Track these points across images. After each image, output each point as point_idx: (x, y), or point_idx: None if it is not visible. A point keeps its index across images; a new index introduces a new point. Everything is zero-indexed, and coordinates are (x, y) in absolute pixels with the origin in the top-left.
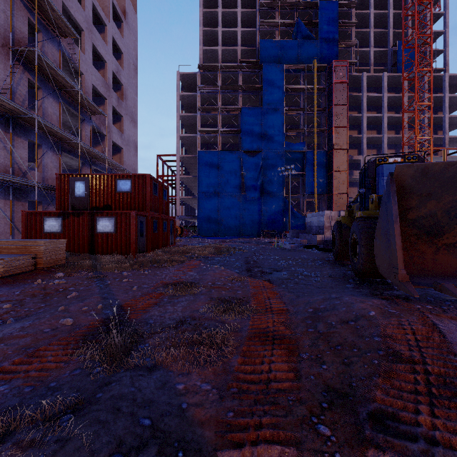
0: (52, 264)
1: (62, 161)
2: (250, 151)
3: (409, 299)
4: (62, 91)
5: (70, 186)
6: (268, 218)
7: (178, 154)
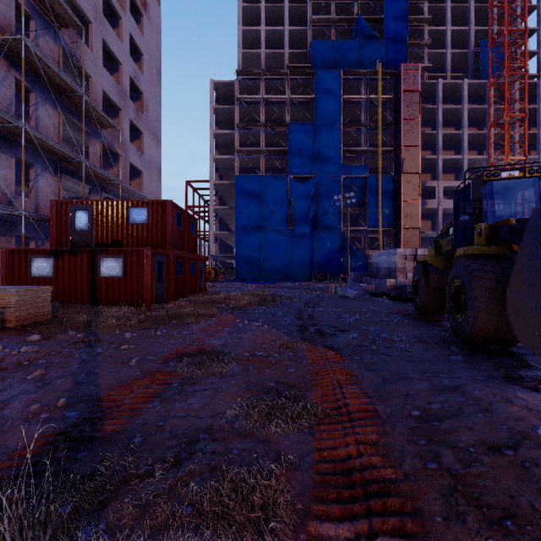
0: (29, 321)
1: (60, 185)
2: (299, 176)
3: None
4: (62, 97)
5: (69, 216)
6: (322, 257)
7: (212, 180)
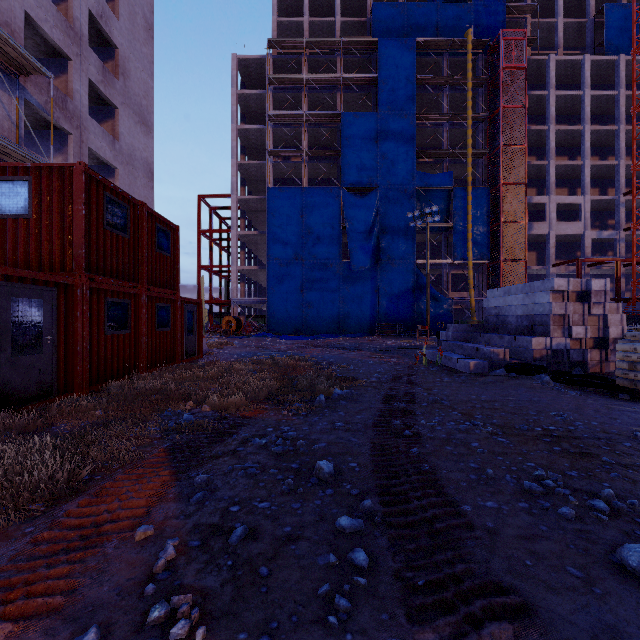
0: None
1: None
2: (356, 189)
3: None
4: None
5: None
6: (388, 302)
7: (235, 194)
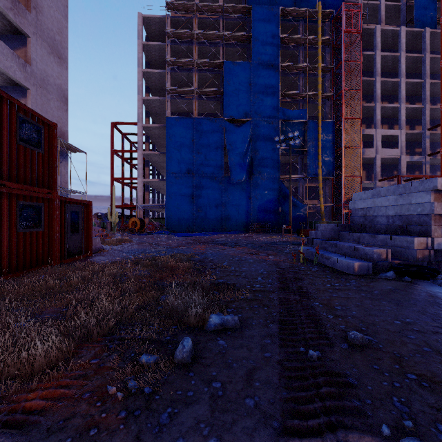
0: None
1: None
2: (235, 120)
3: None
4: None
5: None
6: (259, 207)
7: (140, 122)
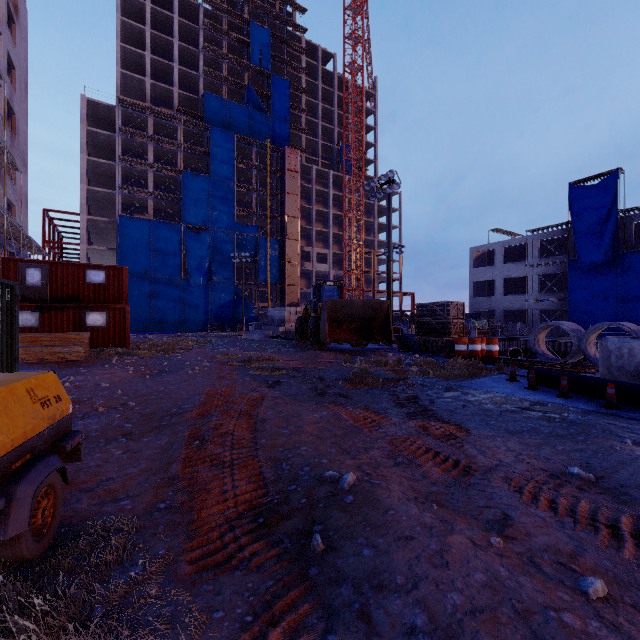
0: (88, 353)
1: None
2: (194, 227)
3: (331, 351)
4: None
5: (19, 272)
6: (217, 308)
7: (84, 214)
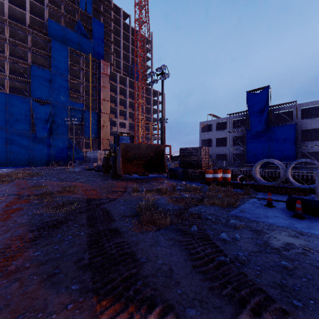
0: None
1: None
2: (40, 100)
3: (125, 180)
4: None
5: None
6: (56, 152)
7: None
